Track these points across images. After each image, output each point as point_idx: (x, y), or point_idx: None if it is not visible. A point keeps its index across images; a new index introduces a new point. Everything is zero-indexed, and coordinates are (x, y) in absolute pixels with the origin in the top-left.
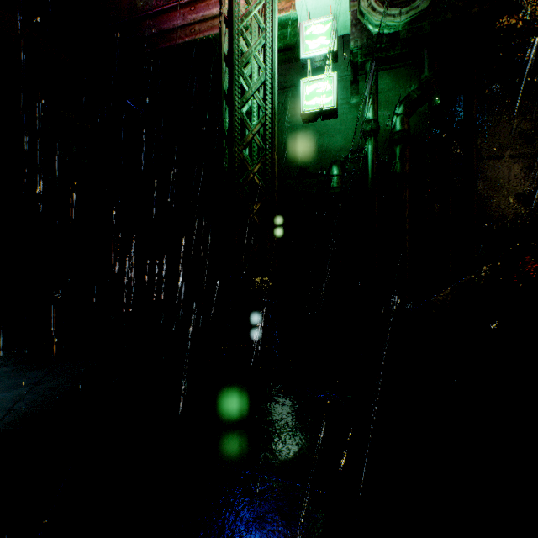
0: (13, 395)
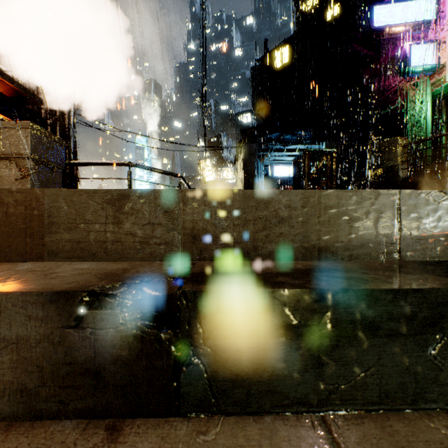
0: None
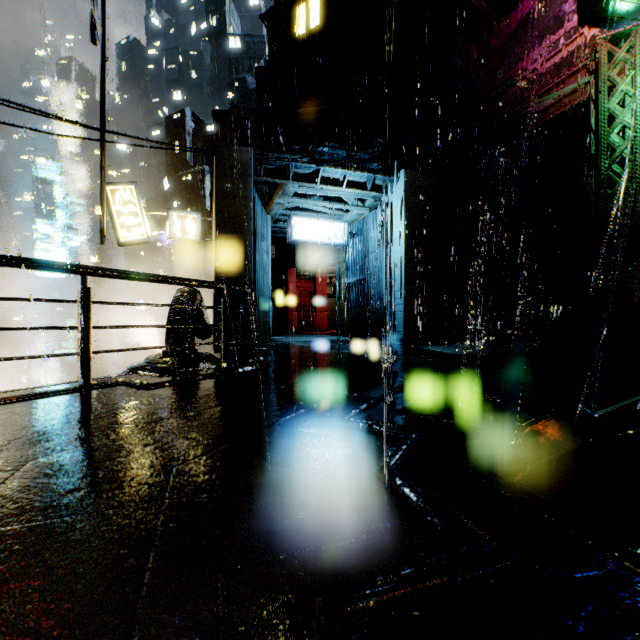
0: (468, 351)
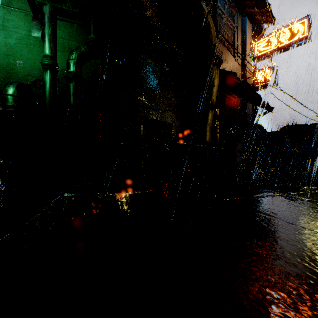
0: None
